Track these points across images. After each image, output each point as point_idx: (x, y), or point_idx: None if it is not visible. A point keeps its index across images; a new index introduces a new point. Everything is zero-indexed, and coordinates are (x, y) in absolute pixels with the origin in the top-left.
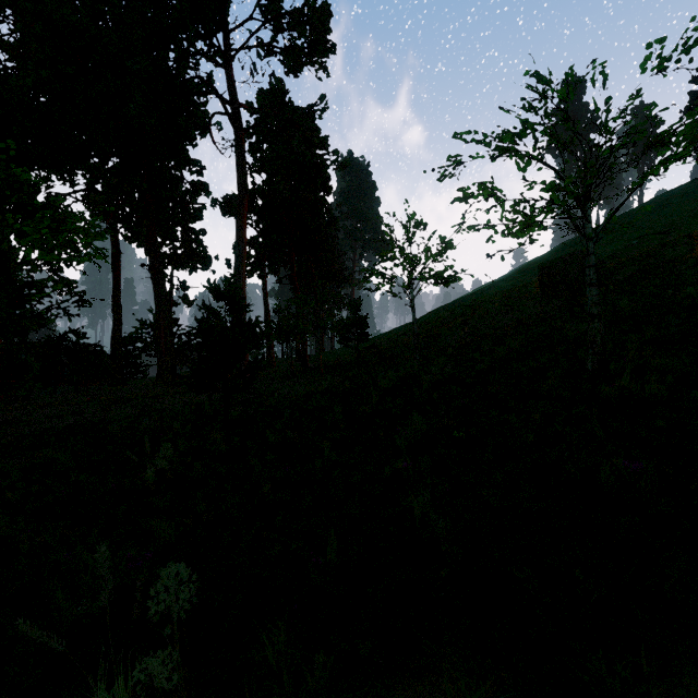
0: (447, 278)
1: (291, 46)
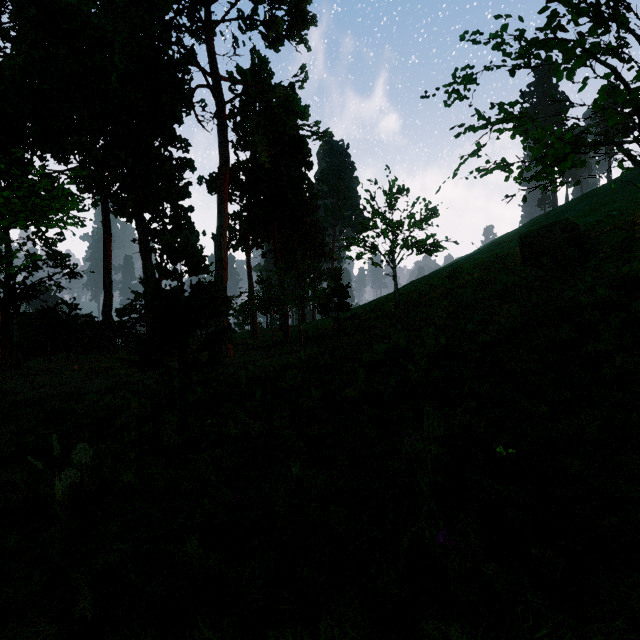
0: (431, 246)
1: (272, 16)
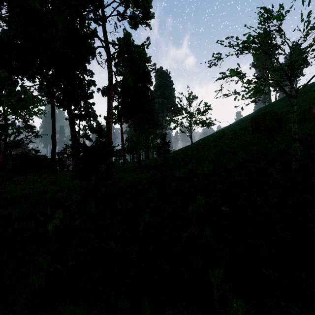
0: (208, 123)
1: (133, 14)
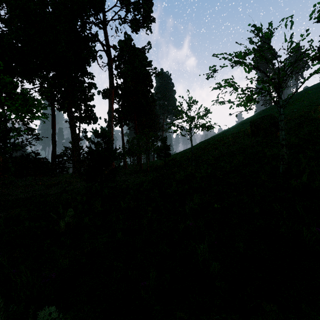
0: (207, 127)
1: (134, 18)
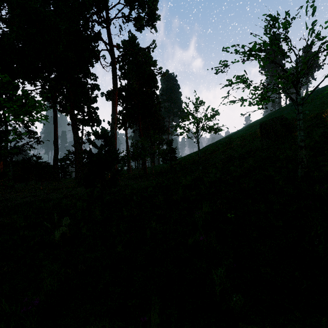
0: (215, 129)
1: (138, 16)
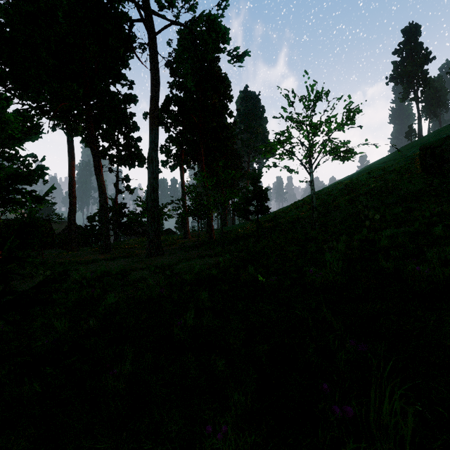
0: (349, 150)
1: None
